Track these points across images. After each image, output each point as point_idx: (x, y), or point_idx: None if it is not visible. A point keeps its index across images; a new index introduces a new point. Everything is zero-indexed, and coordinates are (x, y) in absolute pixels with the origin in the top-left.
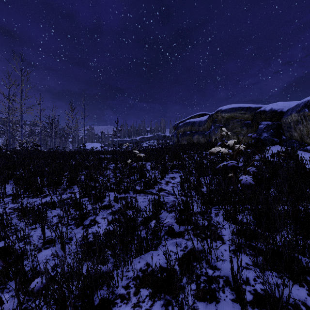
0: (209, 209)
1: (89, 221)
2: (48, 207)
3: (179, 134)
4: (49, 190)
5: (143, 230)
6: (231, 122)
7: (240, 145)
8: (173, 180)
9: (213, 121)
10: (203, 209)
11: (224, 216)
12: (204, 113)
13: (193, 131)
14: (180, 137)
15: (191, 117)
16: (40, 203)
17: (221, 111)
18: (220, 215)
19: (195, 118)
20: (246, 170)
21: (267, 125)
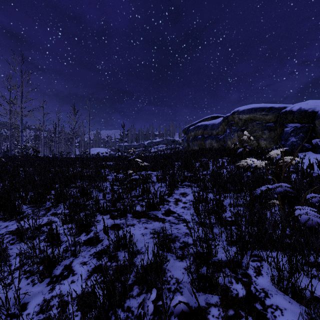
0: (242, 258)
1: (62, 269)
2: (16, 238)
3: (189, 138)
4: (30, 209)
5: (137, 296)
6: (250, 125)
7: (294, 157)
8: (184, 198)
9: (229, 124)
10: (232, 256)
11: (274, 280)
12: (217, 115)
13: (205, 135)
14: (190, 142)
15: (202, 120)
16: (10, 230)
17: (238, 112)
18: (263, 273)
19: (207, 121)
20: (303, 197)
21: (295, 127)
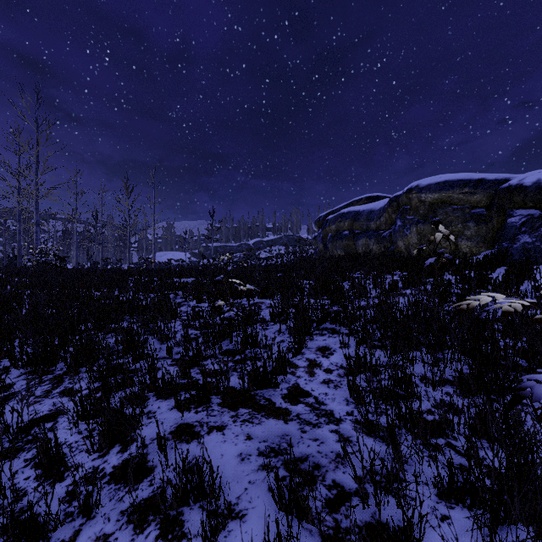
0: None
1: None
2: None
3: (327, 236)
4: (24, 379)
5: None
6: (442, 212)
7: None
8: (325, 360)
9: (401, 210)
10: None
11: None
12: (376, 194)
13: (356, 229)
14: (330, 242)
15: (350, 203)
16: None
17: (418, 189)
18: None
19: (360, 206)
20: None
21: (528, 217)
